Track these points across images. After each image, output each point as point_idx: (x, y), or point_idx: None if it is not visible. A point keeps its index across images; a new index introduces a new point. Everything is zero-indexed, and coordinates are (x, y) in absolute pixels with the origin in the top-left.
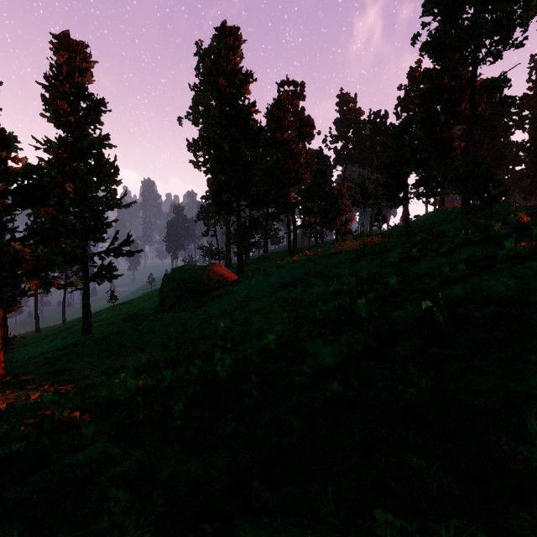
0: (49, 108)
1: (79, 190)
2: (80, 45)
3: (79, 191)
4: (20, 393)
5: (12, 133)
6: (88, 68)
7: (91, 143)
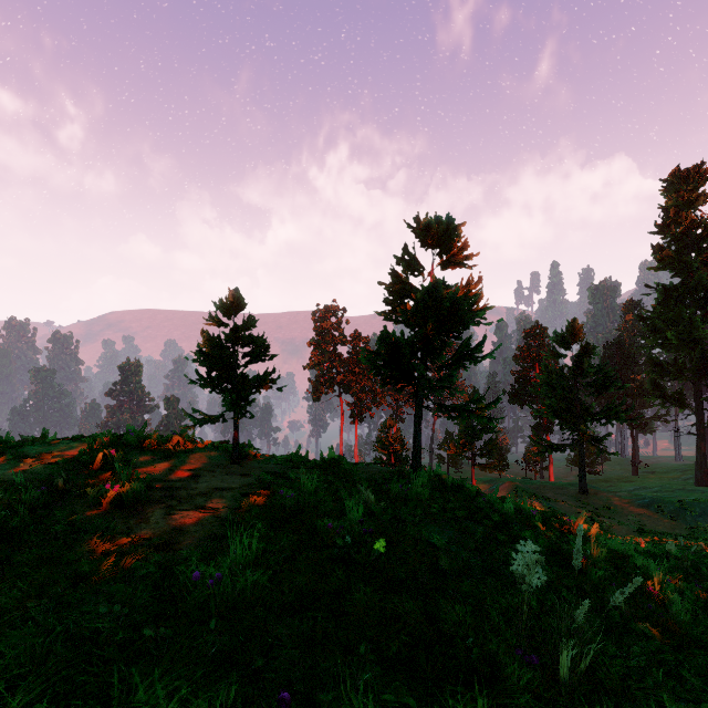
0: (656, 257)
1: (681, 336)
2: (693, 169)
3: (681, 337)
4: (579, 509)
5: (592, 344)
6: (698, 195)
7: (698, 280)
